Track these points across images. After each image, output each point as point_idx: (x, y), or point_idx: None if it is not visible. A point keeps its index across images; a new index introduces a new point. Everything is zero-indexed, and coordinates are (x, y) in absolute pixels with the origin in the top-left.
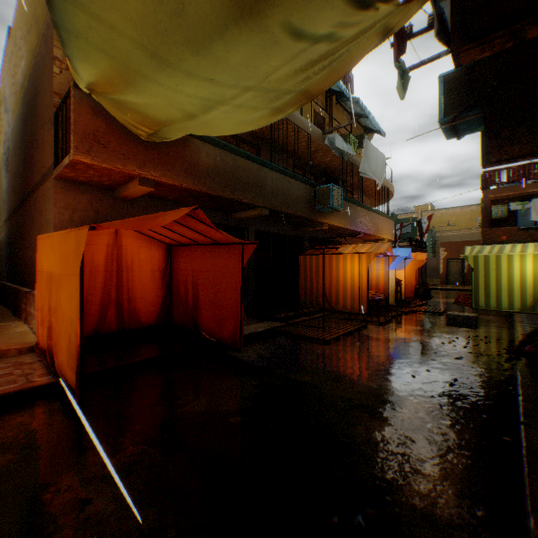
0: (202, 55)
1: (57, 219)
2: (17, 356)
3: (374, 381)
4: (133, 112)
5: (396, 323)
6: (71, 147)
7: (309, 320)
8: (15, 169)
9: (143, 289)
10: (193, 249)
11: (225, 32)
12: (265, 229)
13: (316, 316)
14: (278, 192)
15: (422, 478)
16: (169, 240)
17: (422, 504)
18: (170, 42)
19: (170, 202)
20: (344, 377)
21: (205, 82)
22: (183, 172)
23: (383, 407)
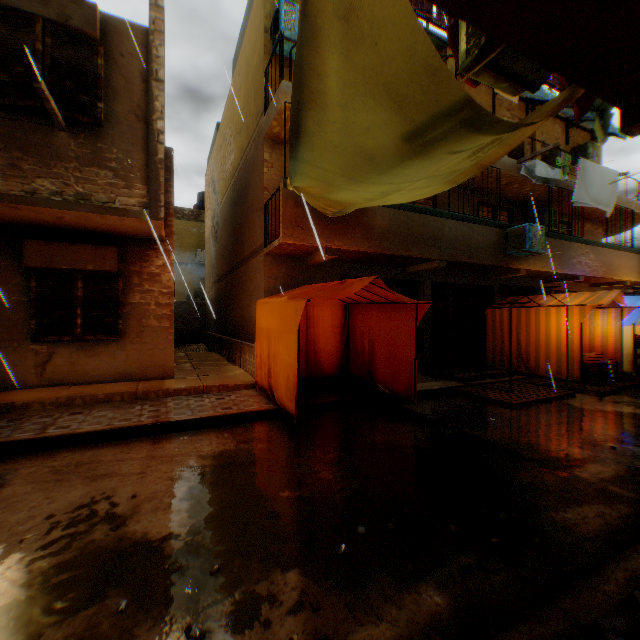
0: (384, 174)
1: (265, 286)
2: (244, 390)
3: (557, 445)
4: (324, 199)
5: (622, 395)
6: (280, 233)
7: (495, 383)
8: (223, 241)
9: (325, 343)
10: (369, 307)
11: (402, 163)
12: (443, 280)
13: (505, 379)
14: (457, 241)
15: (572, 511)
16: (348, 300)
17: (563, 522)
18: (362, 171)
19: (347, 262)
20: (522, 438)
21: (385, 185)
22: (361, 238)
23: (558, 465)
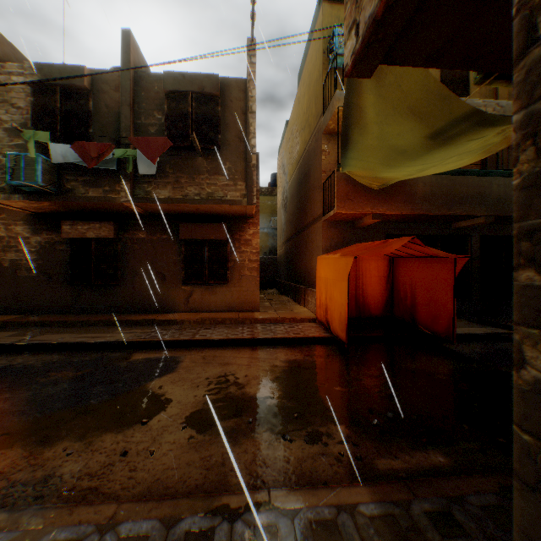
0: (416, 160)
1: (323, 246)
2: (307, 323)
3: None
4: (369, 177)
5: None
6: (335, 206)
7: None
8: (291, 211)
9: (372, 290)
10: (411, 260)
11: (429, 151)
12: (492, 233)
13: None
14: (506, 196)
15: None
16: (391, 254)
17: None
18: (397, 160)
19: (391, 223)
20: None
21: (418, 165)
22: (403, 203)
23: None
